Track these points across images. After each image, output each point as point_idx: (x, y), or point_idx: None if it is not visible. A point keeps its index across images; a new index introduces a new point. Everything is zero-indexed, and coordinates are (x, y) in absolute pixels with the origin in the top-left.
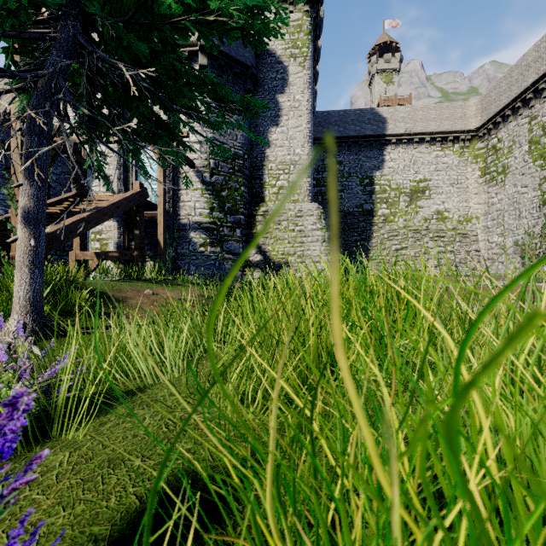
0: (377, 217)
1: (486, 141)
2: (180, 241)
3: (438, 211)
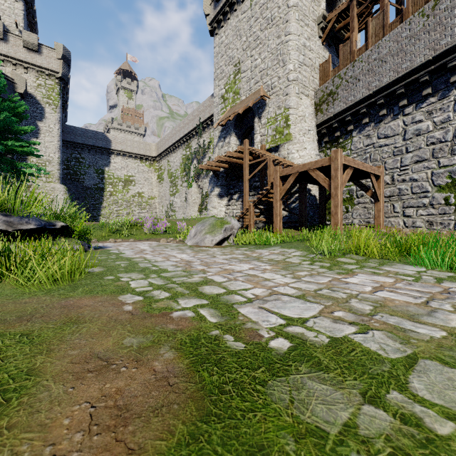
0: (106, 192)
1: (159, 163)
2: None
3: (139, 192)
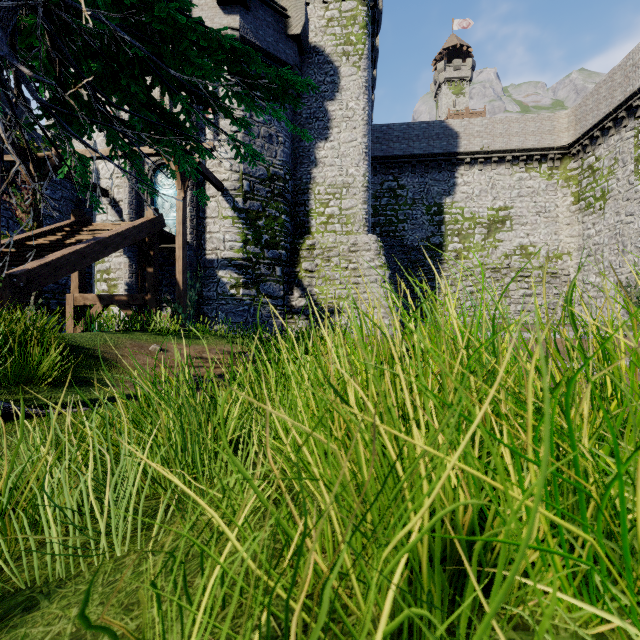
0: (447, 252)
1: (581, 160)
2: (206, 282)
3: (521, 245)
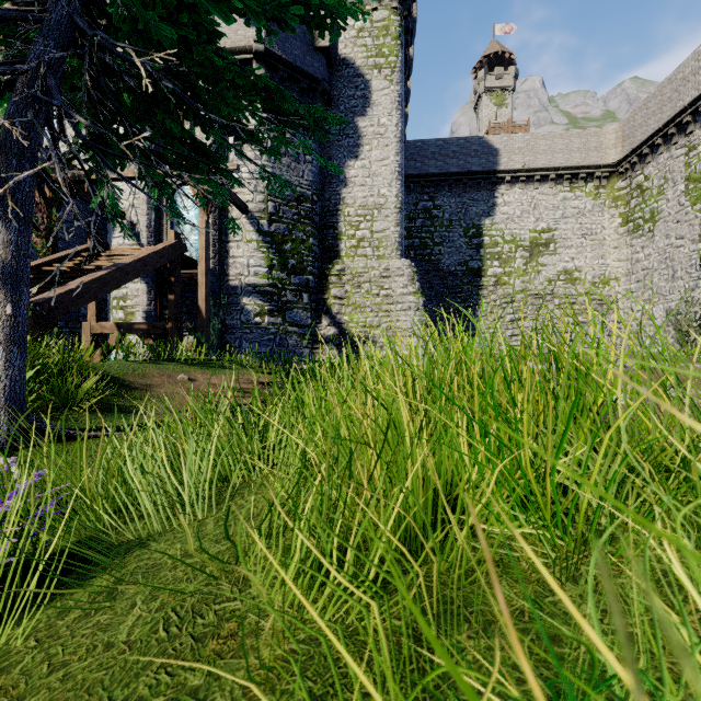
0: (486, 278)
1: (629, 178)
2: (229, 310)
3: (565, 270)
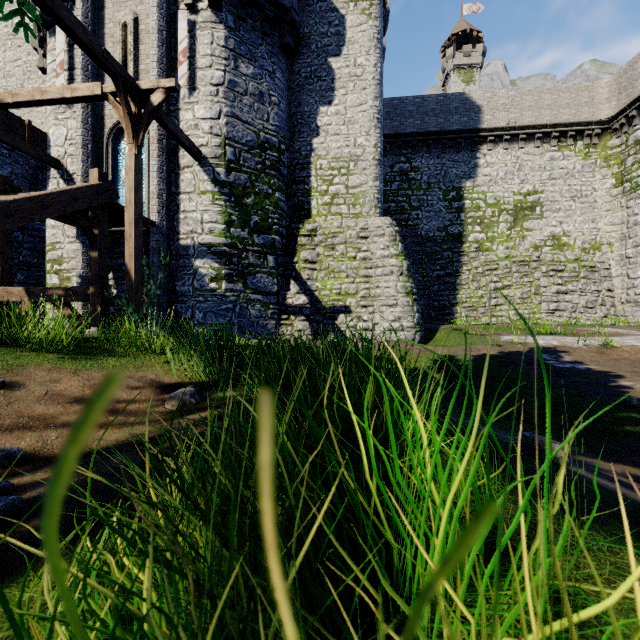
0: (467, 243)
1: (625, 135)
2: (179, 274)
3: (553, 235)
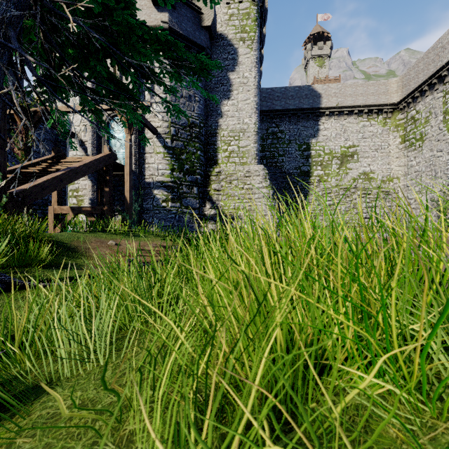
0: (313, 177)
1: (406, 112)
2: (145, 198)
3: (364, 172)
